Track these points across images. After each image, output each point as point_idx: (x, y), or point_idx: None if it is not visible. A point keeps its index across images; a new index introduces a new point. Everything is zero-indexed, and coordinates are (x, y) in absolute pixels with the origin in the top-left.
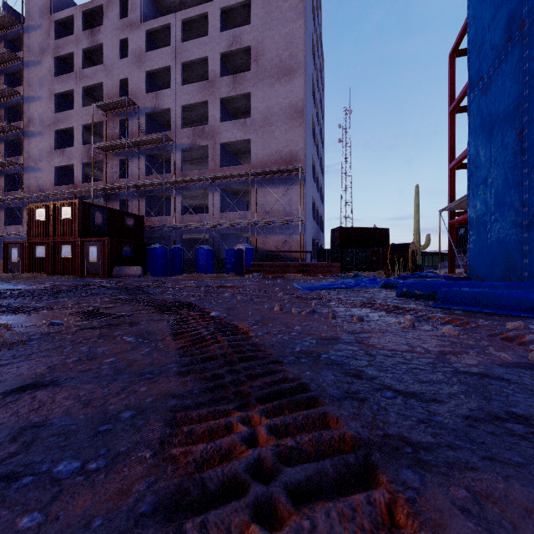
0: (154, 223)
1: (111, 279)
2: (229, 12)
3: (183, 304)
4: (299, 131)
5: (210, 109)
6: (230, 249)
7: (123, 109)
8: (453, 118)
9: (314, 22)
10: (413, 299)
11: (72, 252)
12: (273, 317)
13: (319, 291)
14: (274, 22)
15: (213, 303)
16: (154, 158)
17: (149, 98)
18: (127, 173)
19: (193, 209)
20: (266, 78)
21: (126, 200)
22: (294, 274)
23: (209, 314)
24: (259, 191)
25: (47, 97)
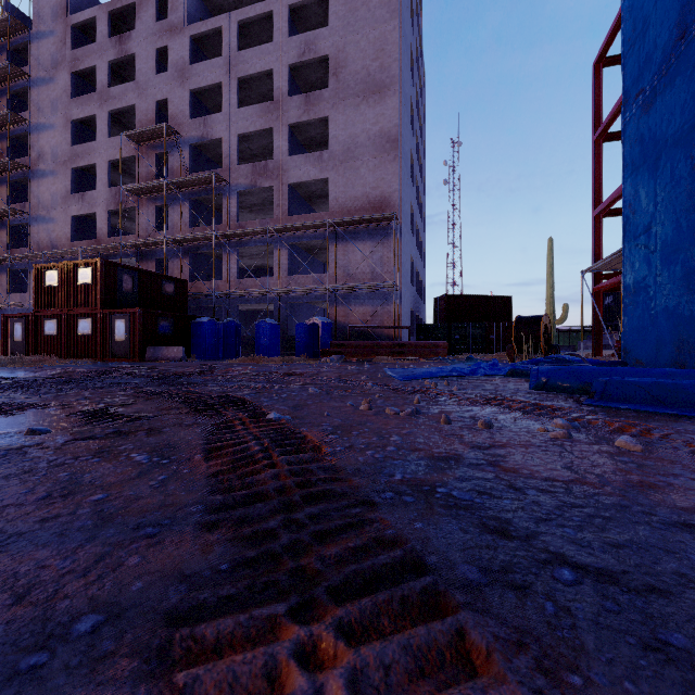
0: (202, 289)
1: (142, 364)
2: (299, 10)
3: (230, 400)
4: (392, 167)
5: (275, 139)
6: (301, 324)
7: (160, 140)
8: (599, 149)
9: (412, 25)
10: (555, 392)
11: (92, 328)
12: (358, 420)
13: (422, 381)
14: (359, 24)
15: (274, 398)
16: (202, 205)
17: (195, 124)
18: (166, 225)
19: (253, 272)
20: (349, 97)
21: (164, 260)
22: (387, 356)
23: (265, 415)
24: (339, 247)
25: (61, 124)
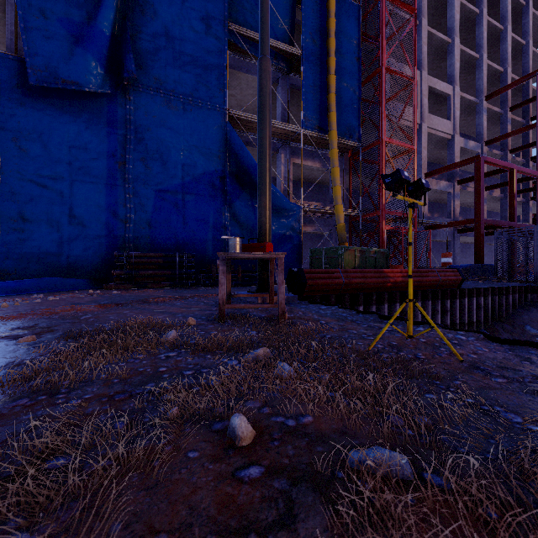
0: None
1: None
2: None
3: None
4: None
5: None
6: None
7: None
8: None
9: None
10: None
11: None
12: None
13: None
14: None
15: None
16: None
17: None
18: None
19: None
20: None
21: None
22: None
23: None
24: None
25: None
